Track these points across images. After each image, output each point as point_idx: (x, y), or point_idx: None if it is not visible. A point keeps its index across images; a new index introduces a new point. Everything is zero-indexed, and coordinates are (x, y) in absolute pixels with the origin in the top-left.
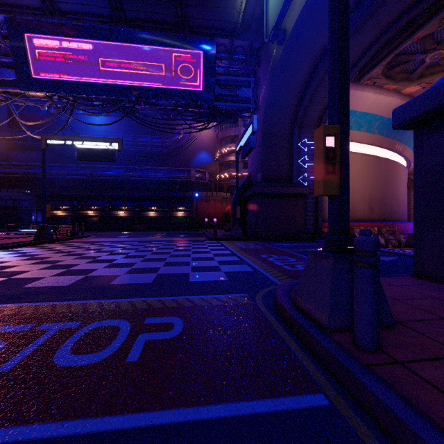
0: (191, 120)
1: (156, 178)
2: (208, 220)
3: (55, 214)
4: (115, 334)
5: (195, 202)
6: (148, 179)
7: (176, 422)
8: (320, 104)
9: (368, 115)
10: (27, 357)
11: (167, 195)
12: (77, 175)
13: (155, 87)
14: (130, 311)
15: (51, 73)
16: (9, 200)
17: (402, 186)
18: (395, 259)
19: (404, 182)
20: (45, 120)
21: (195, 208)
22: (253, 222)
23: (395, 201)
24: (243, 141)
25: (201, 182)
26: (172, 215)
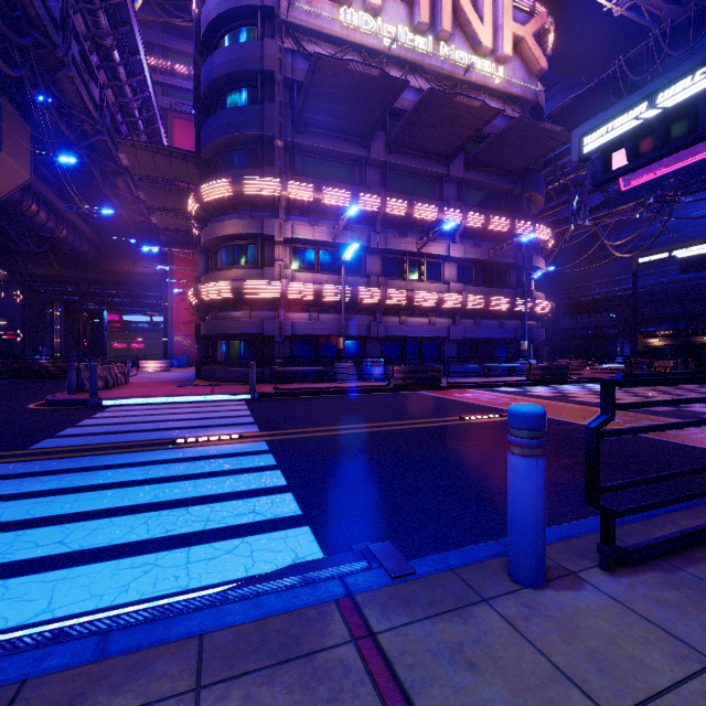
0: None
1: None
2: None
3: (649, 344)
4: (686, 431)
5: None
6: None
7: (701, 447)
8: None
9: None
10: (634, 425)
11: None
12: (684, 281)
13: None
14: (705, 428)
15: (643, 176)
16: (590, 327)
17: None
18: None
19: None
20: (635, 233)
21: None
22: None
23: None
24: None
25: None
26: None
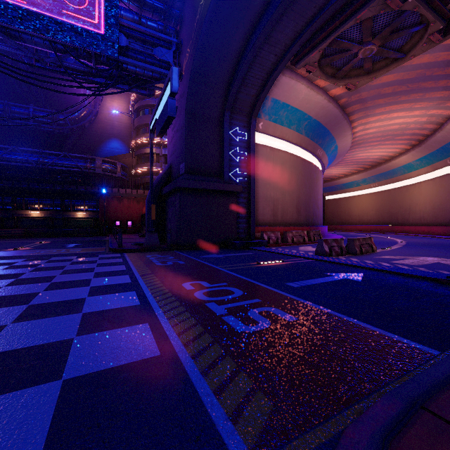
0: (85, 79)
1: (41, 165)
2: (120, 223)
3: None
4: None
5: (103, 200)
6: (27, 165)
7: None
8: (255, 87)
9: (299, 112)
10: None
11: (58, 190)
12: None
13: (8, 2)
14: None
15: None
16: None
17: (320, 191)
18: (366, 277)
19: (321, 188)
20: None
21: (103, 208)
22: (174, 226)
23: (316, 205)
24: (158, 112)
25: (111, 176)
26: (68, 216)
